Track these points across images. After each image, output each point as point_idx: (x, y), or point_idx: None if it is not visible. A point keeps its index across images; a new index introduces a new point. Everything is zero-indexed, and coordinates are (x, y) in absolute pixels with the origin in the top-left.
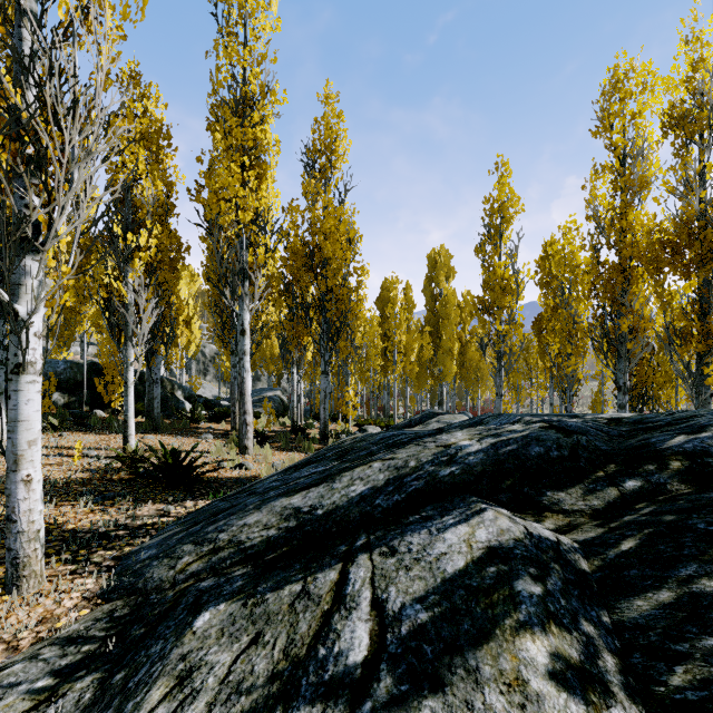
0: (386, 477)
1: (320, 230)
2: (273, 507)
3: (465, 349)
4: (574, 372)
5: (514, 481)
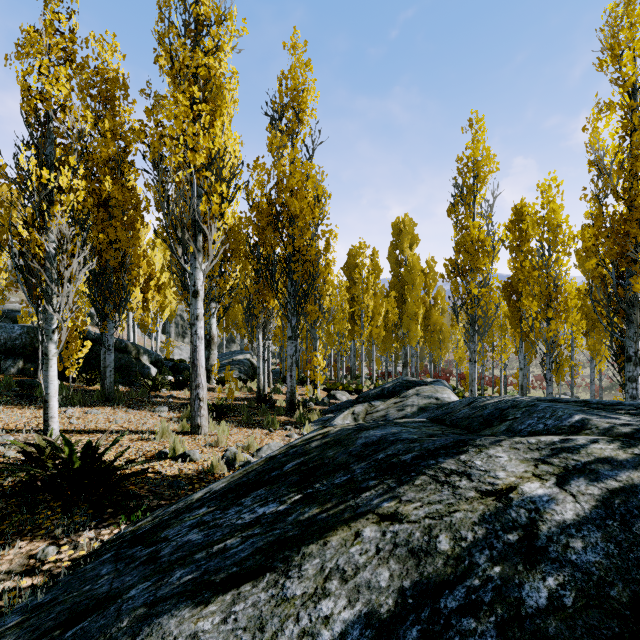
0: (394, 581)
1: (286, 185)
2: (160, 639)
3: (429, 313)
4: (555, 338)
5: None
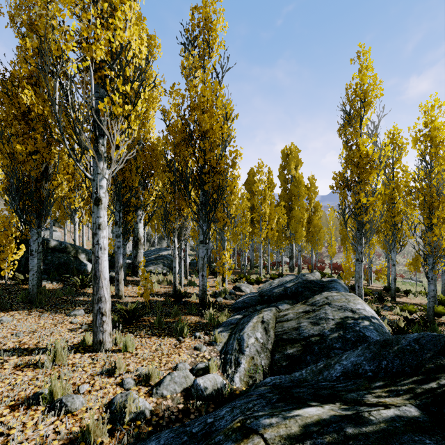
0: None
1: (197, 103)
2: None
3: (311, 218)
4: (439, 242)
5: None
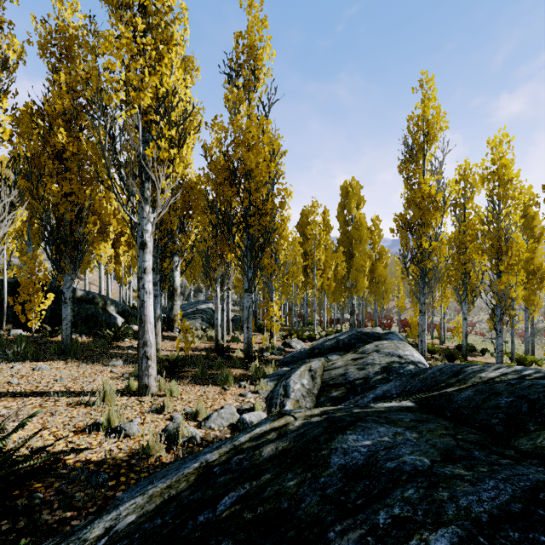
0: None
1: (242, 140)
2: None
3: (374, 266)
4: (507, 290)
5: None
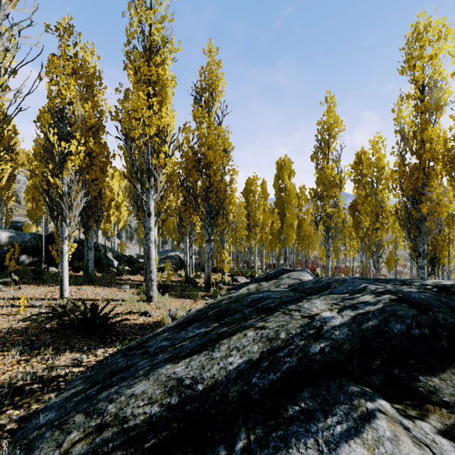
0: (259, 349)
1: (205, 142)
2: (159, 375)
3: (301, 223)
4: (380, 241)
5: (382, 361)
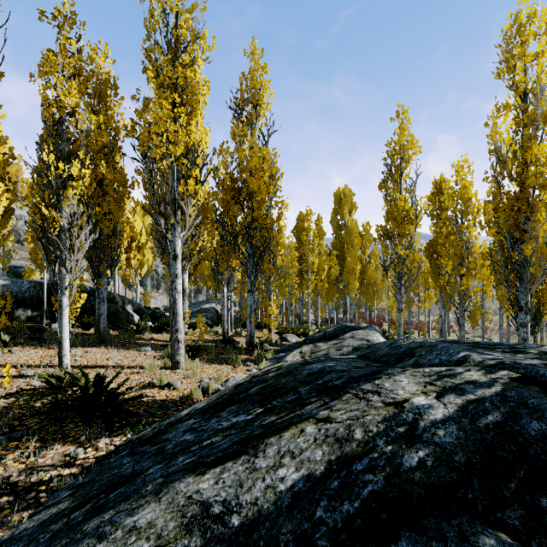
0: (325, 456)
1: (246, 167)
2: (175, 494)
3: (365, 269)
4: (466, 291)
5: (519, 484)
